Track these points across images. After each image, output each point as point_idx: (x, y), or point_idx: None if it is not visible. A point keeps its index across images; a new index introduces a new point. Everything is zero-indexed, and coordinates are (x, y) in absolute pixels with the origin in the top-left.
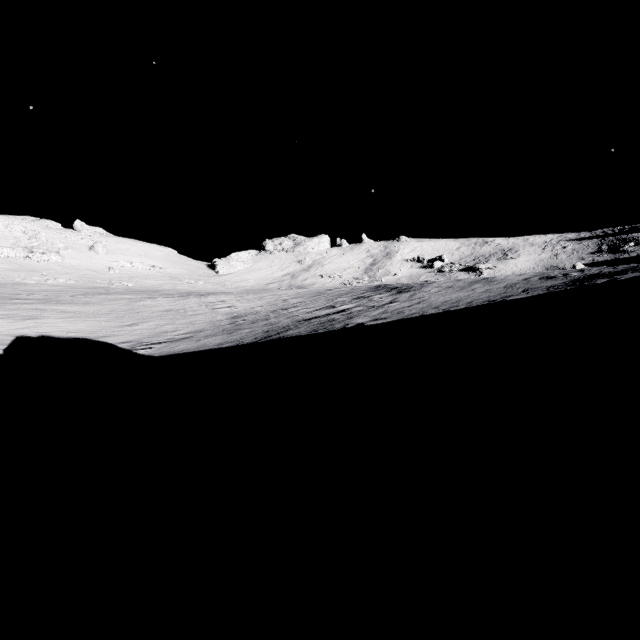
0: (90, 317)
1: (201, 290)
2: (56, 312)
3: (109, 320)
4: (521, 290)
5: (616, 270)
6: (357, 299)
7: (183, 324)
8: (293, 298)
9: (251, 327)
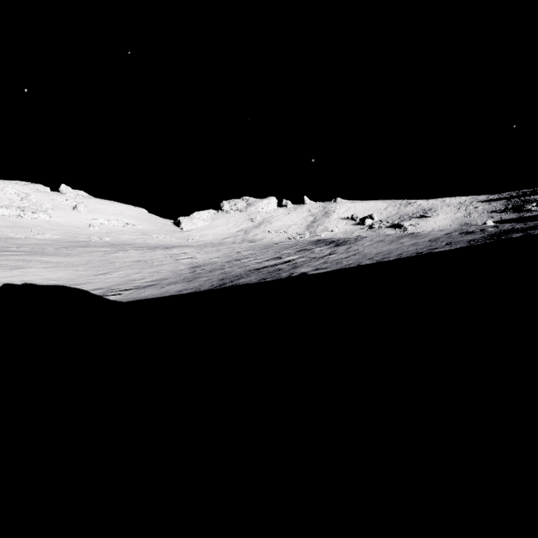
0: (69, 267)
1: (167, 244)
2: (40, 262)
3: (86, 269)
4: (445, 243)
5: (528, 226)
6: (300, 251)
7: (150, 273)
8: (245, 250)
9: (208, 276)
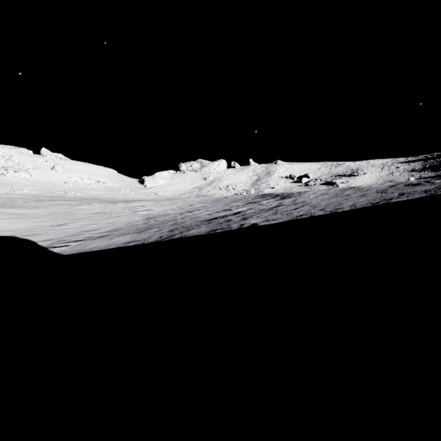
0: (30, 218)
1: (132, 198)
2: (3, 214)
3: (45, 221)
4: (397, 194)
5: None
6: (249, 204)
7: (105, 224)
8: (198, 203)
9: (160, 227)
